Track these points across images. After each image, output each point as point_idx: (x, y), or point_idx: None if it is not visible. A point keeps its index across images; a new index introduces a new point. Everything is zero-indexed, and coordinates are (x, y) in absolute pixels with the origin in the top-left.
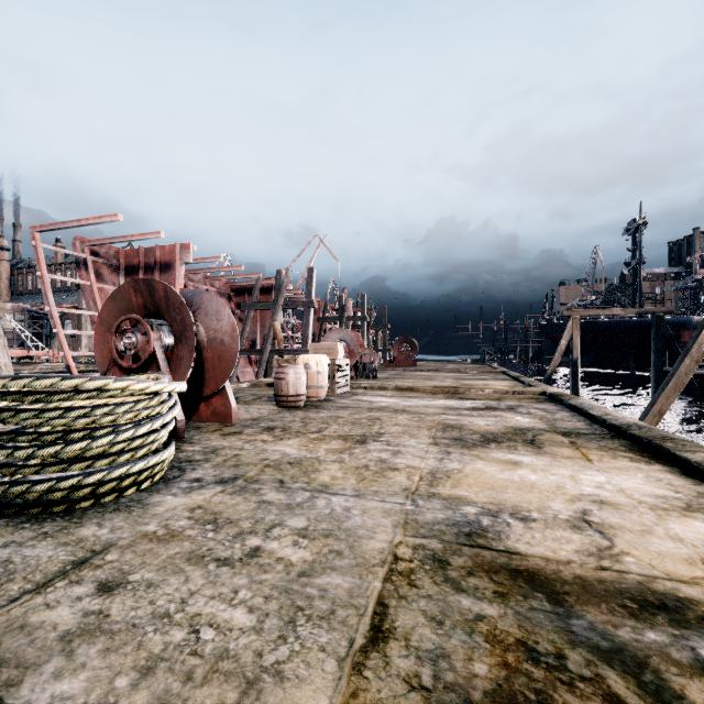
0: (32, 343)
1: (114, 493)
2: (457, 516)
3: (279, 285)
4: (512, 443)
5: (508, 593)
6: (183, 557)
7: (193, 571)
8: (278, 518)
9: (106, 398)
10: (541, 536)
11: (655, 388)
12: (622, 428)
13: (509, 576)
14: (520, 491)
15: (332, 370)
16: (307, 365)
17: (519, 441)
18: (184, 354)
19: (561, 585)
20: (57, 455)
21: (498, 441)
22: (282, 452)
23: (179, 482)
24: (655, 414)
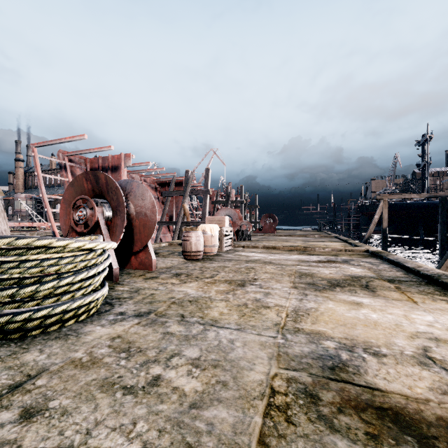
0: (36, 218)
1: (58, 323)
2: (319, 350)
3: (187, 180)
4: (352, 288)
5: (379, 435)
6: (97, 383)
7: (102, 399)
8: (177, 348)
9: (61, 253)
10: (395, 371)
11: (441, 248)
12: (434, 277)
13: (376, 415)
14: (367, 327)
15: (221, 234)
16: (204, 231)
17: (357, 286)
18: (118, 223)
19: (427, 428)
20: (14, 296)
21: (341, 286)
22: (184, 292)
23: (108, 315)
24: (447, 266)
